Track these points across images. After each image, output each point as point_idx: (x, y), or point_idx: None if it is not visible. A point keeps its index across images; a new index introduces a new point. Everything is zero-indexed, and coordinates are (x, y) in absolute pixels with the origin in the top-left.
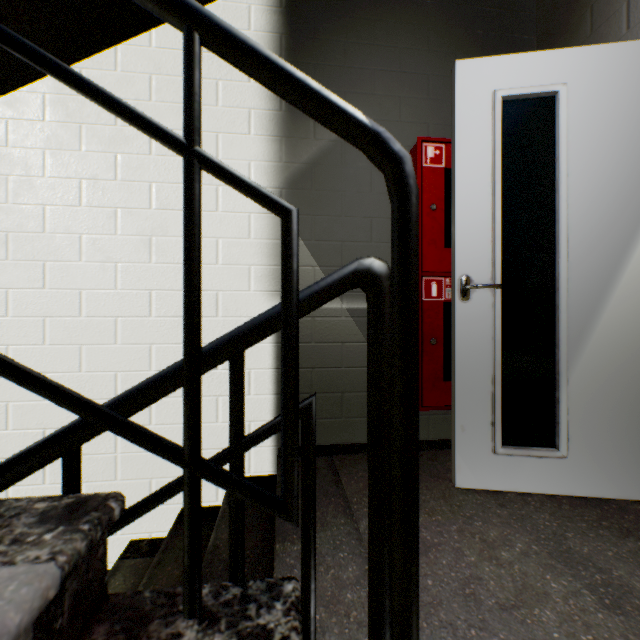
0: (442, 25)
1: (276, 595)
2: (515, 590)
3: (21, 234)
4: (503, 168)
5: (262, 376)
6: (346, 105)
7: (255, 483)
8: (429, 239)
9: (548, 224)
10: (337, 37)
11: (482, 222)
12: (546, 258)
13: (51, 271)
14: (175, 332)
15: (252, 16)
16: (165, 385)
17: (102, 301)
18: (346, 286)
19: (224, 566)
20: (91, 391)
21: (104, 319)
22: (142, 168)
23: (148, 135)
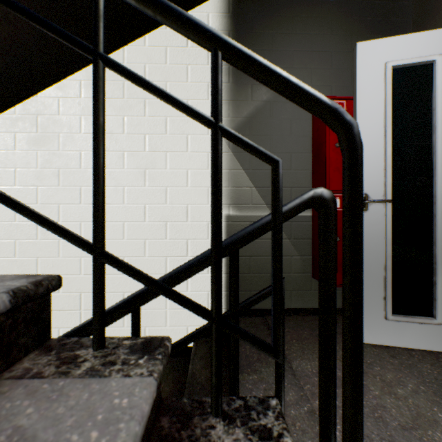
0: (341, 16)
1: (266, 407)
2: (411, 417)
3: (67, 170)
4: (392, 117)
5: None
6: (315, 91)
7: None
8: (334, 167)
9: (427, 156)
10: (267, 30)
11: (376, 155)
12: (425, 180)
13: (84, 193)
14: (160, 231)
15: (210, 20)
16: (192, 270)
17: (115, 211)
18: (305, 207)
19: (201, 387)
20: (108, 269)
21: (116, 223)
22: (140, 125)
23: (190, 117)
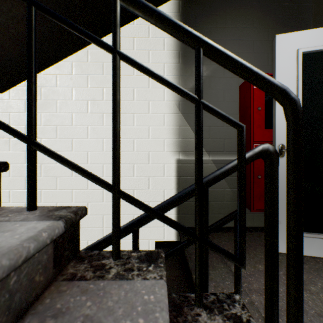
0: (261, 14)
1: (233, 300)
2: None
3: (62, 126)
4: (302, 89)
5: (170, 192)
6: (269, 77)
7: (168, 244)
8: (257, 125)
9: None
10: (206, 25)
11: None
12: None
13: (75, 143)
14: (129, 171)
15: None
16: (176, 203)
17: (97, 156)
18: (256, 158)
19: None
20: (92, 198)
21: (98, 165)
22: None
23: (180, 95)
